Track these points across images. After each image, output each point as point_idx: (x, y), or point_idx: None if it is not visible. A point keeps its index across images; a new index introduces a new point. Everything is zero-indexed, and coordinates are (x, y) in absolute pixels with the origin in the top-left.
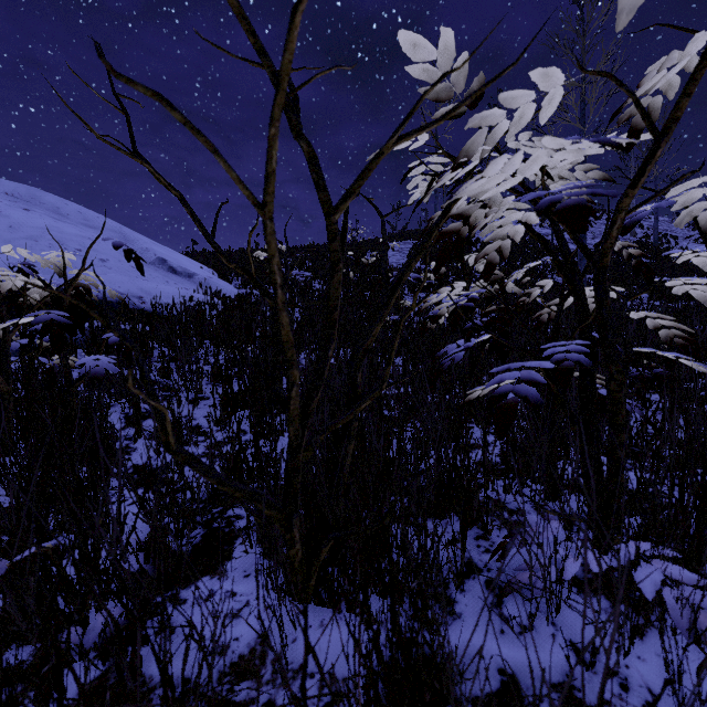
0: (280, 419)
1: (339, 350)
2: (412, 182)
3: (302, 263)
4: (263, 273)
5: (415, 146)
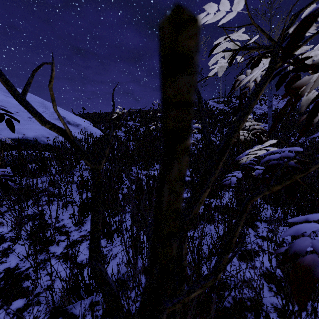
0: (115, 226)
1: (153, 166)
2: (213, 59)
3: (134, 119)
4: (115, 124)
5: (226, 19)
